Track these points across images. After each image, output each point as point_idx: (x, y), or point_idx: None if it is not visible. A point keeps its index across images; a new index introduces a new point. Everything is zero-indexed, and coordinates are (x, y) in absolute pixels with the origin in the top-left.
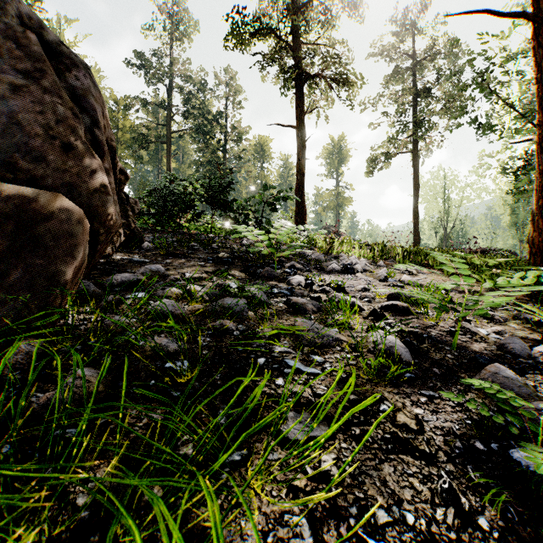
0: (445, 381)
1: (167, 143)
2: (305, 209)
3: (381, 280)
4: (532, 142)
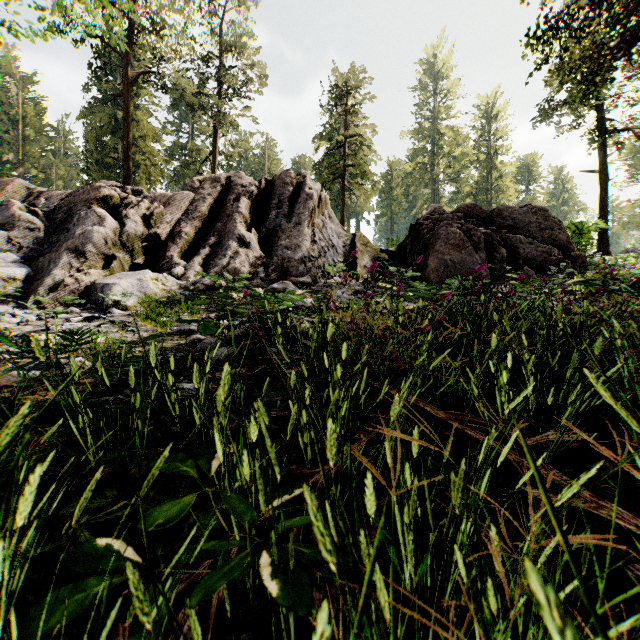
0: None
1: (435, 192)
2: (607, 239)
3: None
4: None
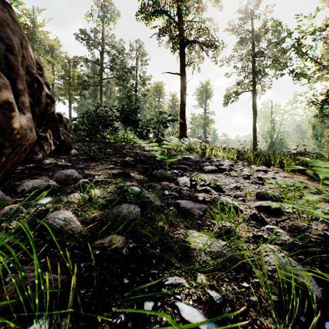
0: None
1: (100, 86)
2: (185, 126)
3: (245, 178)
4: None
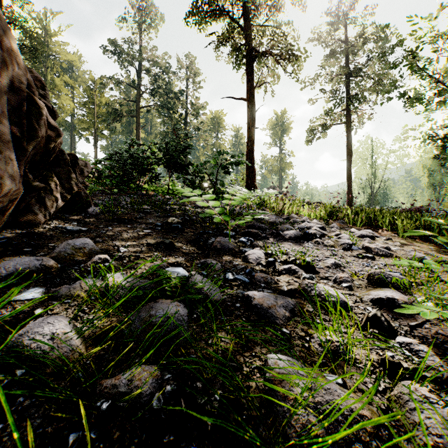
0: None
1: (137, 117)
2: (254, 172)
3: (345, 249)
4: None
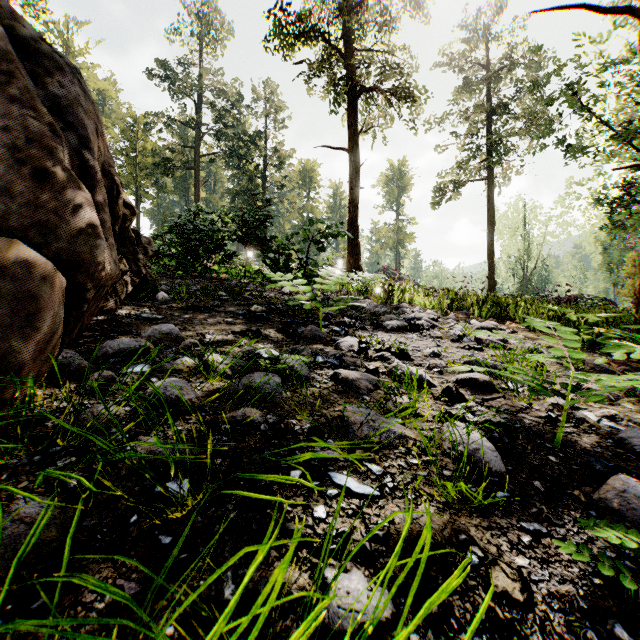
0: (552, 503)
1: (196, 169)
2: (358, 248)
3: (453, 340)
4: (632, 168)
